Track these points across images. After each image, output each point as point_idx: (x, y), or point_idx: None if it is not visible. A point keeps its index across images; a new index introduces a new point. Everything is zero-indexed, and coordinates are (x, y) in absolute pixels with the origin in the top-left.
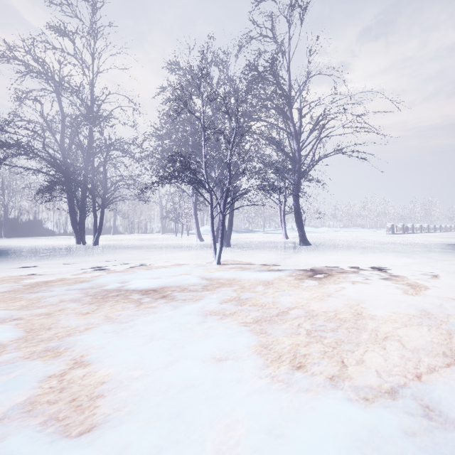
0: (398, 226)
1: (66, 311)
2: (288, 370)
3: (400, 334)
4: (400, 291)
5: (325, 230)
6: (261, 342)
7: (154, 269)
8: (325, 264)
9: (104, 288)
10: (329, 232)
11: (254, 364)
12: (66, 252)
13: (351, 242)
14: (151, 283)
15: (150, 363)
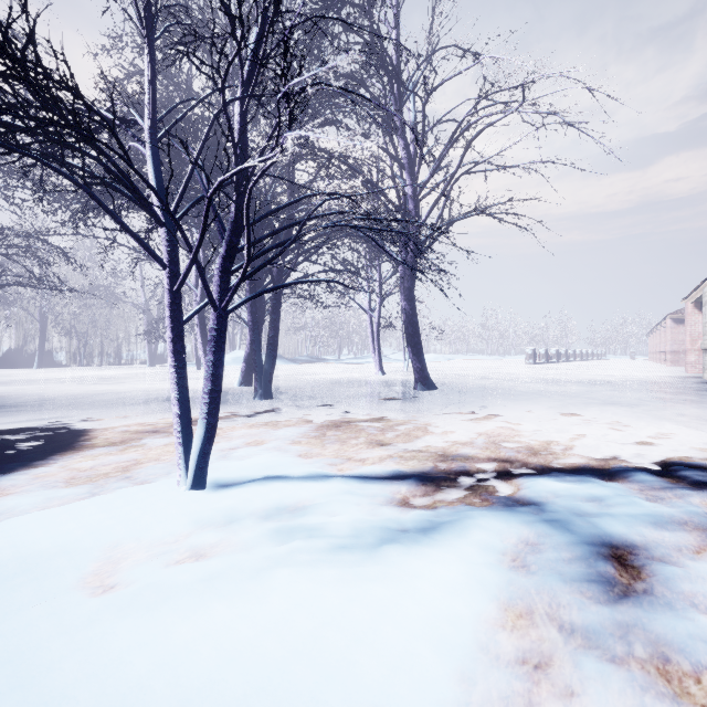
0: (540, 352)
1: None
2: None
3: None
4: None
5: (433, 358)
6: None
7: None
8: (535, 461)
9: None
10: (440, 360)
11: None
12: None
13: (496, 380)
14: None
15: None
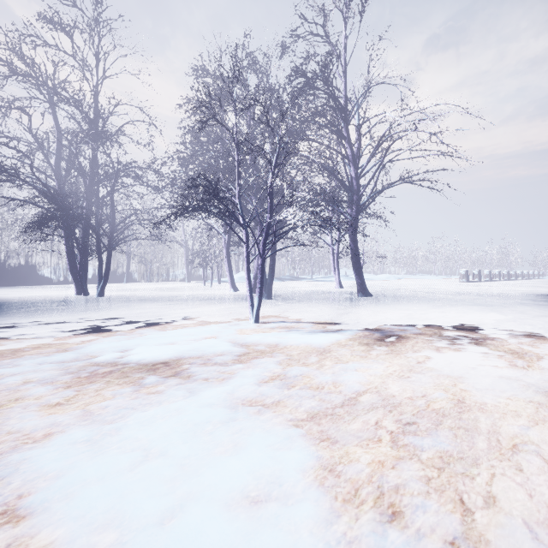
0: (473, 272)
1: (26, 400)
2: (374, 526)
3: (534, 440)
4: (505, 361)
5: (385, 277)
6: (322, 459)
7: (170, 331)
8: (394, 321)
9: (94, 361)
10: (391, 279)
11: (315, 512)
12: (59, 306)
13: (420, 292)
14: (162, 352)
15: (133, 515)
